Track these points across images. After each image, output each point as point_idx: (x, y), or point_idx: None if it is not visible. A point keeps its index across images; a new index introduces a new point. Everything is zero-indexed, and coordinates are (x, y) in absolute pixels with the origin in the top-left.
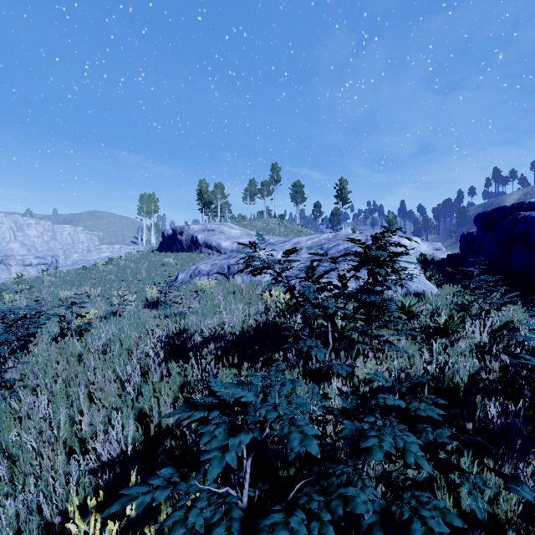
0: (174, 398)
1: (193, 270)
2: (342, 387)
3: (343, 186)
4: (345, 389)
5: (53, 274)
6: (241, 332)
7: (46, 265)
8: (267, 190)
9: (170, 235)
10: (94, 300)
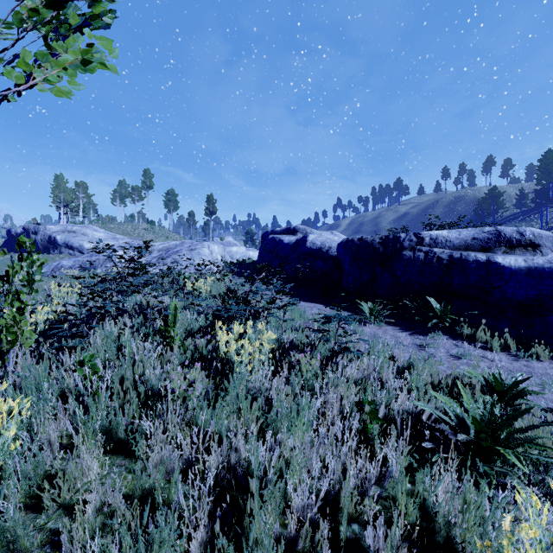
0: None
1: (55, 265)
2: None
3: (211, 201)
4: None
5: None
6: None
7: None
8: (139, 195)
9: (20, 233)
10: None
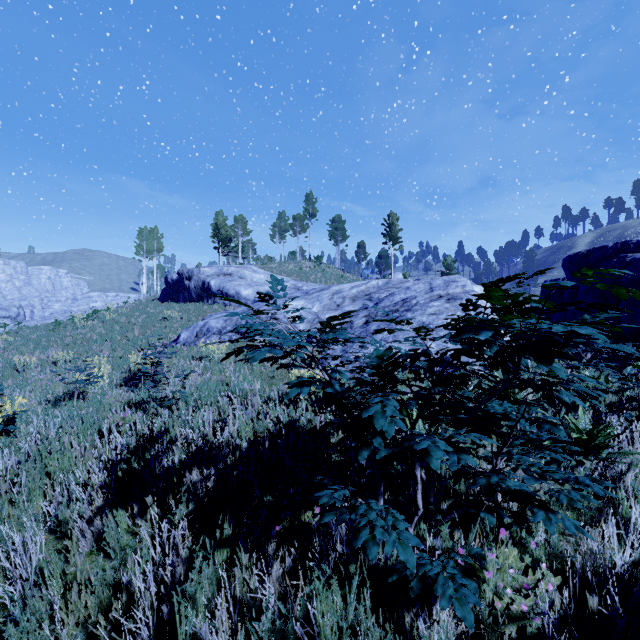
0: (99, 611)
1: (200, 327)
2: (451, 620)
3: (393, 223)
4: (460, 628)
5: (15, 331)
6: (252, 436)
7: (9, 318)
8: (301, 225)
9: (176, 280)
10: (60, 369)
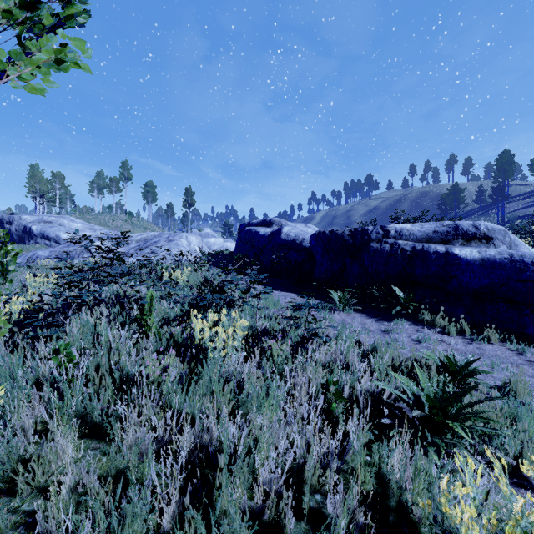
0: None
1: (31, 256)
2: None
3: (189, 193)
4: None
5: None
6: None
7: None
8: (117, 186)
9: None
10: None
